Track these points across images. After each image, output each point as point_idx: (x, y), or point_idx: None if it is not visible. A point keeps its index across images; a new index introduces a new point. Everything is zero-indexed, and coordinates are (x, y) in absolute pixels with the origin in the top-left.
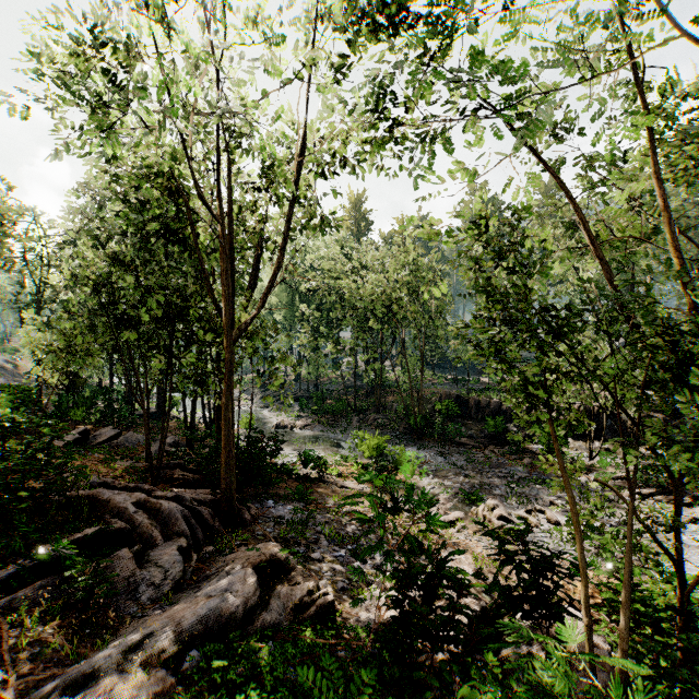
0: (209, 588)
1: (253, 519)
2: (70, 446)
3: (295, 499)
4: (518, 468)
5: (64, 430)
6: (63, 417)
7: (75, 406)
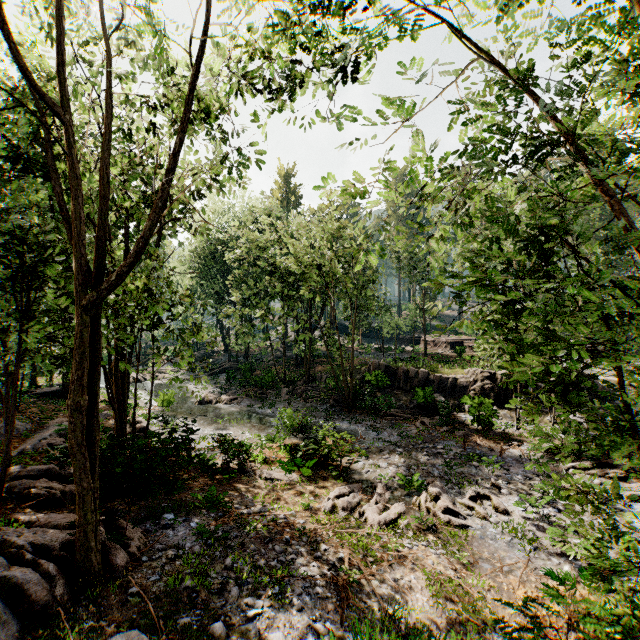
0: None
1: (133, 559)
2: None
3: (204, 508)
4: (451, 441)
5: None
6: None
7: None
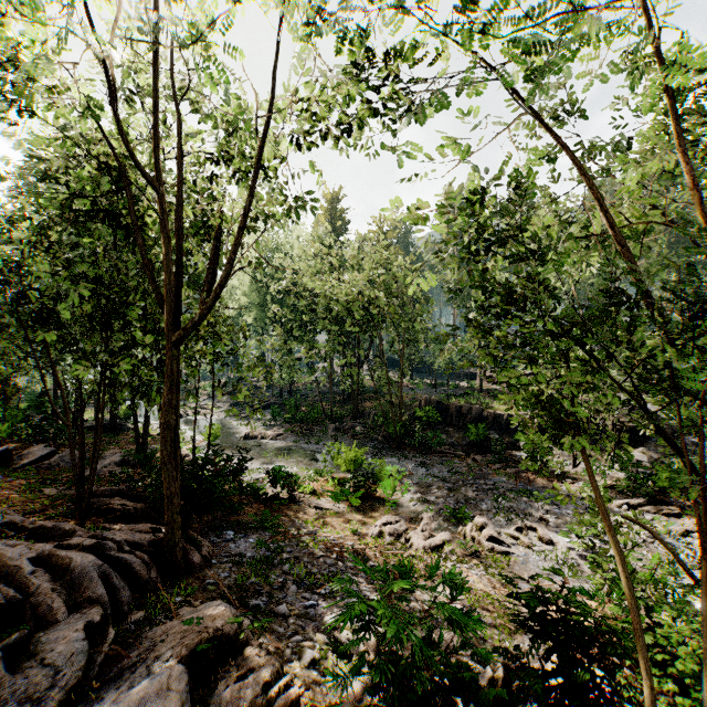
0: None
1: (205, 561)
2: None
3: (260, 528)
4: (502, 478)
5: None
6: None
7: (4, 420)
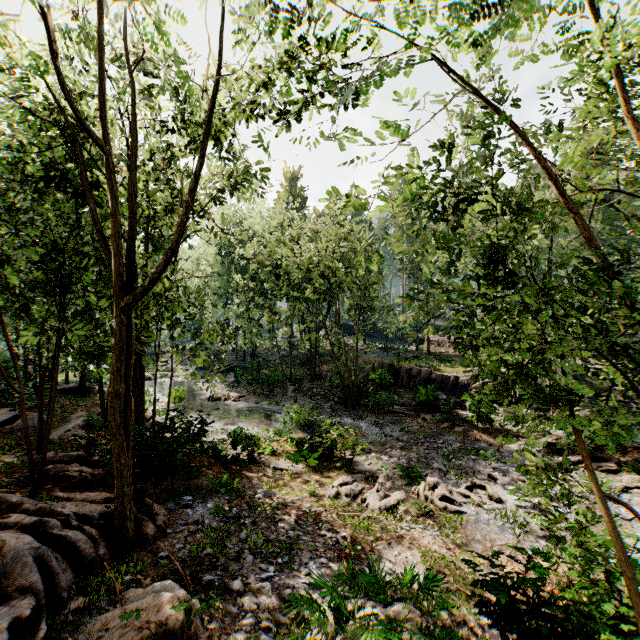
0: None
1: (160, 531)
2: None
3: (219, 492)
4: (451, 436)
5: None
6: None
7: None
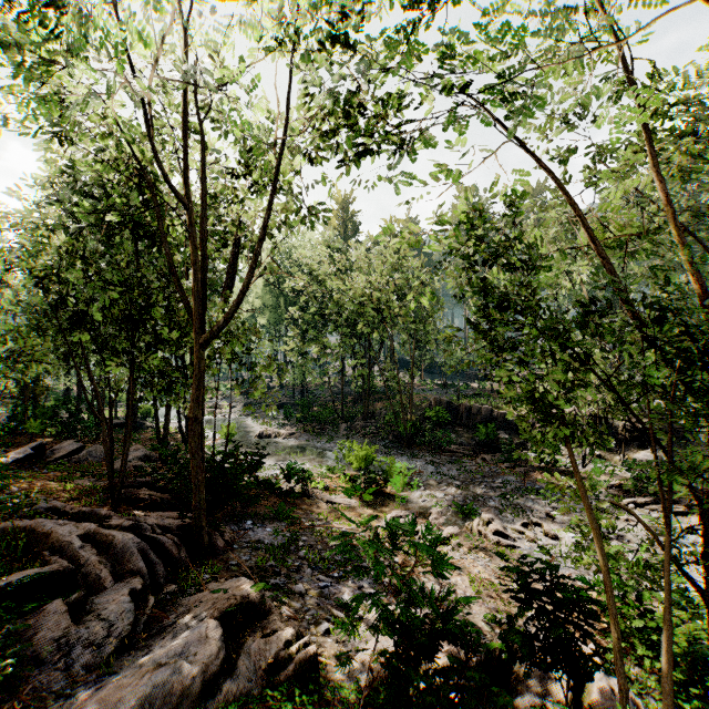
0: (159, 651)
1: (228, 545)
2: (7, 468)
3: (276, 519)
4: (511, 477)
5: (19, 444)
6: (19, 430)
7: (34, 417)
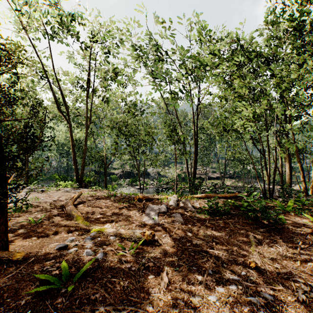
0: None
1: None
2: None
3: None
4: None
5: None
6: None
7: None
